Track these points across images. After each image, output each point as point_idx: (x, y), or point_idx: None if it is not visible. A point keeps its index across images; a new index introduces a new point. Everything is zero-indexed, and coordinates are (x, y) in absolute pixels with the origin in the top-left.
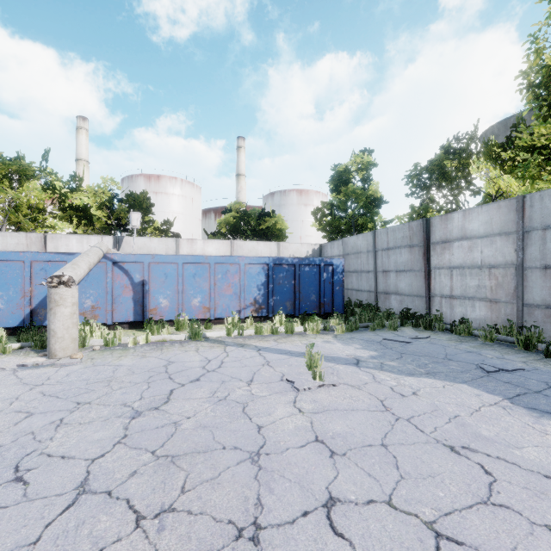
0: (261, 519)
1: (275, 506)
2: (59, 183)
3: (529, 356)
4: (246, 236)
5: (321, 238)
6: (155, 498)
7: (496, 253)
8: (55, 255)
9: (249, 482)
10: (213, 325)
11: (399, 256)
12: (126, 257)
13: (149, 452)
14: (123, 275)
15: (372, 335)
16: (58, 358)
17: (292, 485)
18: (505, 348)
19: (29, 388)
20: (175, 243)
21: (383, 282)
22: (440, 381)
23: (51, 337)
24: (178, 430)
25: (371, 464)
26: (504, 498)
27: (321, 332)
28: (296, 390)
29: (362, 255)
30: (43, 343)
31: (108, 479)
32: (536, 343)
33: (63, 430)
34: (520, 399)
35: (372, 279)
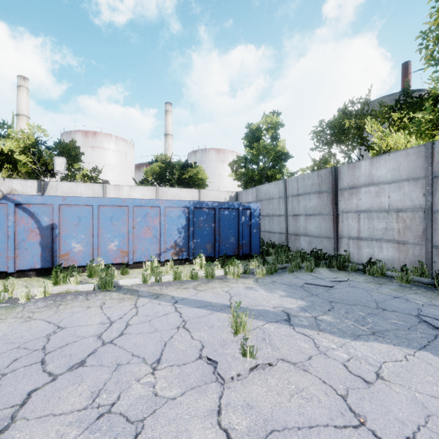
0: None
1: None
2: None
3: None
4: (171, 184)
5: (235, 188)
6: None
7: (404, 197)
8: None
9: None
10: (132, 269)
11: (308, 202)
12: (32, 199)
13: None
14: (28, 218)
15: (292, 278)
16: None
17: None
18: (425, 290)
19: None
20: (101, 188)
21: (293, 225)
22: (396, 348)
23: None
24: None
25: None
26: None
27: (241, 276)
28: (220, 379)
29: (274, 201)
30: None
31: None
32: None
33: None
34: None
35: (283, 222)
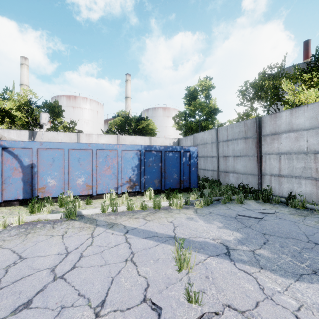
0: None
1: None
2: None
3: None
4: (129, 133)
5: (177, 136)
6: None
7: None
8: None
9: None
10: (96, 199)
11: (236, 146)
12: (16, 144)
13: None
14: (13, 159)
15: (225, 209)
16: None
17: None
18: None
19: None
20: (76, 136)
21: (223, 164)
22: None
23: None
24: None
25: None
26: None
27: (183, 206)
28: None
29: (208, 145)
30: None
31: None
32: None
33: None
34: None
35: (215, 162)
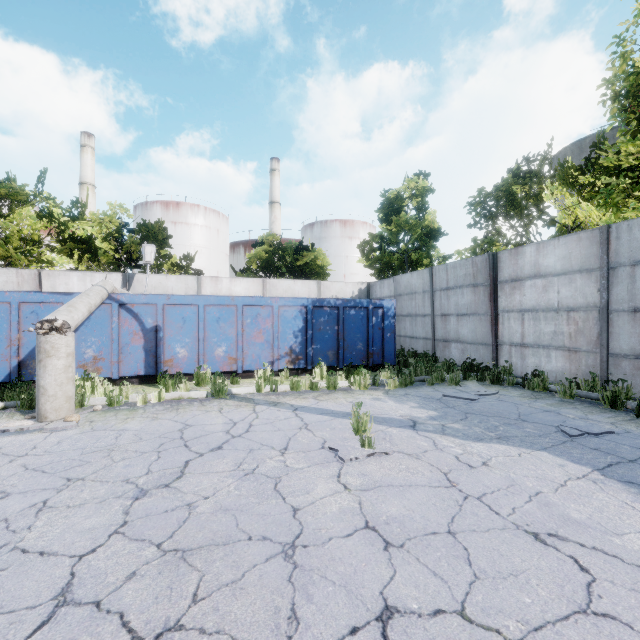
0: (296, 639)
1: (314, 620)
2: (58, 210)
3: (618, 416)
4: (281, 273)
5: (368, 276)
6: (157, 611)
7: (575, 293)
8: (49, 295)
9: (281, 586)
10: (241, 378)
11: (460, 298)
12: (136, 298)
13: (153, 545)
14: (132, 320)
15: (430, 391)
16: (50, 421)
17: (336, 589)
18: (588, 406)
19: (9, 460)
20: (196, 281)
21: (442, 328)
22: (514, 448)
23: (40, 396)
24: (193, 514)
25: (436, 559)
26: (607, 604)
27: (370, 388)
28: (341, 460)
29: (417, 296)
30: (31, 403)
31: (98, 583)
32: (625, 401)
33: (45, 516)
34: (613, 471)
35: (429, 324)
